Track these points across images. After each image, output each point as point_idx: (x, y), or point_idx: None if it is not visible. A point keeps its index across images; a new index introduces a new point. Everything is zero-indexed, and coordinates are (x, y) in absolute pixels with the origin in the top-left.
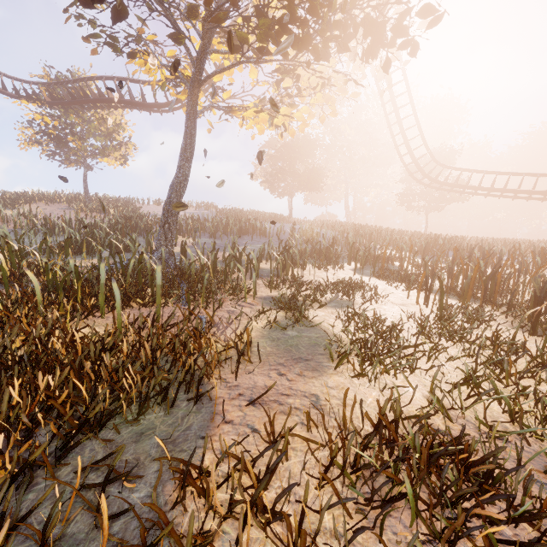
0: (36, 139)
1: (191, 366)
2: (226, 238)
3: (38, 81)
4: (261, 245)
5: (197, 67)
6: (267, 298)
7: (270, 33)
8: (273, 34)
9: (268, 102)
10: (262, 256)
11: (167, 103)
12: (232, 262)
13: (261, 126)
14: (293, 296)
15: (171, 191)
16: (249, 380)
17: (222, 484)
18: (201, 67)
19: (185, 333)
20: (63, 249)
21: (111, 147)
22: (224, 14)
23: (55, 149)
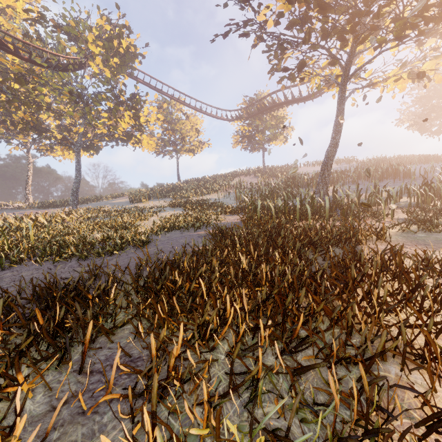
0: (240, 141)
1: (351, 234)
2: (367, 183)
3: (241, 107)
4: (403, 186)
5: (346, 72)
6: (404, 219)
7: (406, 27)
8: (409, 26)
9: (409, 66)
10: (404, 194)
11: (317, 91)
12: (372, 197)
13: (403, 84)
14: (429, 217)
15: (326, 155)
16: (384, 247)
17: (368, 260)
18: (348, 69)
19: (344, 227)
20: (263, 199)
21: (278, 133)
22: (367, 36)
23: (247, 144)
